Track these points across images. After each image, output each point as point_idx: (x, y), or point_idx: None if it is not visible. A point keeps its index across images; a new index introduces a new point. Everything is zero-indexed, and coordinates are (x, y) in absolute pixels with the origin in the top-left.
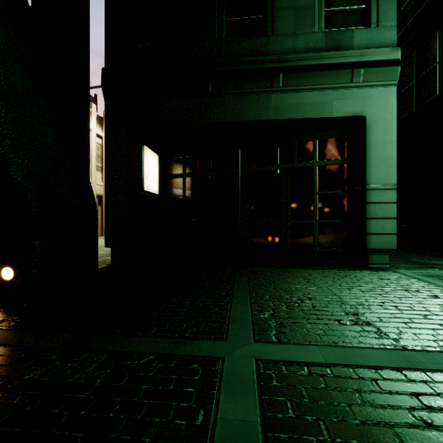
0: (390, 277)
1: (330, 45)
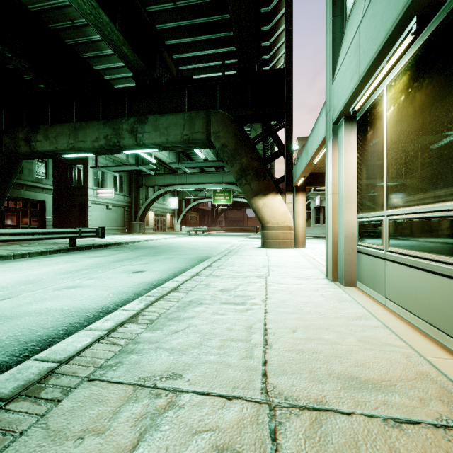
0: None
1: (38, 181)
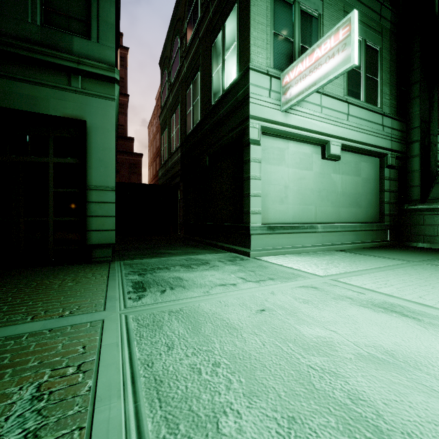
0: (86, 269)
1: (47, 42)
